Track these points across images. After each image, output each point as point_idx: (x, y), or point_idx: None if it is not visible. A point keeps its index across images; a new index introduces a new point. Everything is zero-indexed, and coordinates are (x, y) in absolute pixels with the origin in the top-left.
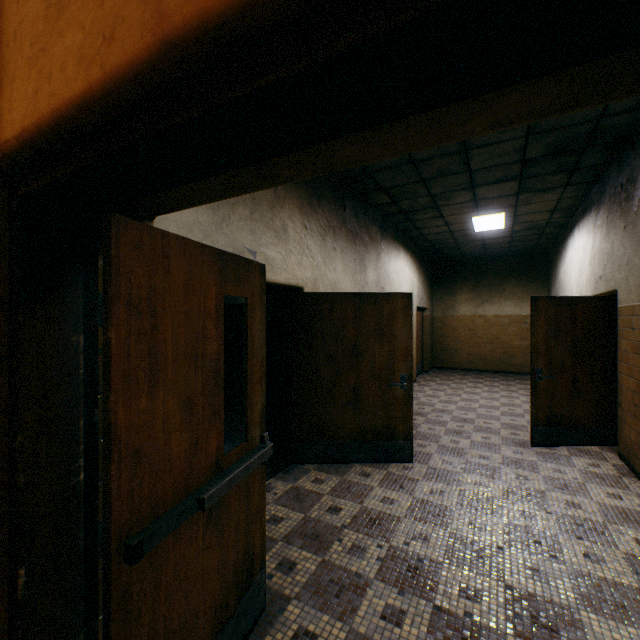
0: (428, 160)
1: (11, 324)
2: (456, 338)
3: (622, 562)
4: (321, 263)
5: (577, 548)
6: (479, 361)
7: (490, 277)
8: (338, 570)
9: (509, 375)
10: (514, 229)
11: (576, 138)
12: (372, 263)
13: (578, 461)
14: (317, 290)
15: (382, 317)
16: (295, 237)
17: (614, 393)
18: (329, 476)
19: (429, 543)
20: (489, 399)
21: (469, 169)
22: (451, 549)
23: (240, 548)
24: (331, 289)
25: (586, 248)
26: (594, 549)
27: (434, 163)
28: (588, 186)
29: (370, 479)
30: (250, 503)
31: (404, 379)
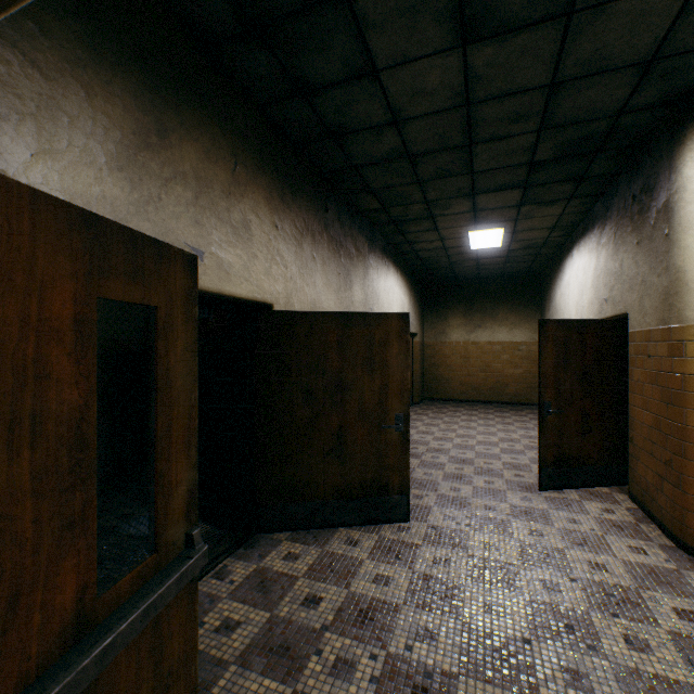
0: (426, 155)
1: None
2: (448, 366)
3: (670, 646)
4: (297, 274)
5: (615, 631)
6: (472, 391)
7: (483, 301)
8: None
9: (503, 406)
10: (511, 248)
11: (591, 138)
12: (359, 279)
13: (591, 506)
14: (291, 308)
15: (373, 343)
16: (261, 238)
17: (623, 427)
18: (306, 548)
19: (438, 644)
20: (486, 434)
21: (472, 170)
22: (467, 650)
23: None
24: (310, 308)
25: (588, 269)
26: (634, 630)
27: (433, 159)
28: (592, 200)
29: (358, 549)
30: (164, 655)
31: (399, 419)
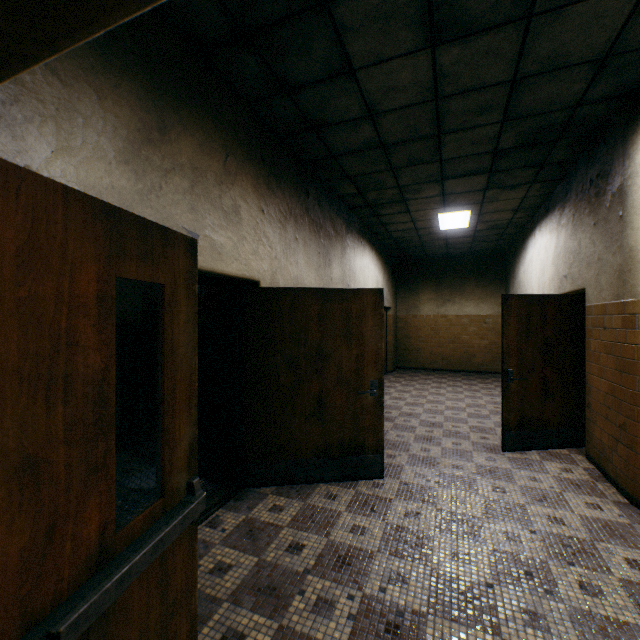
0: (399, 144)
1: None
2: (419, 338)
3: (621, 592)
4: (281, 254)
5: (571, 577)
6: (441, 361)
7: (452, 277)
8: None
9: (470, 374)
10: (477, 228)
11: (550, 128)
12: (337, 258)
13: (551, 466)
14: (276, 285)
15: (350, 316)
16: (249, 221)
17: (581, 394)
18: (290, 501)
19: (409, 587)
20: (454, 400)
21: (440, 158)
22: (435, 593)
23: None
24: (292, 284)
25: (549, 247)
26: (589, 577)
27: (405, 148)
28: (553, 184)
29: (337, 502)
30: (169, 587)
31: (374, 385)
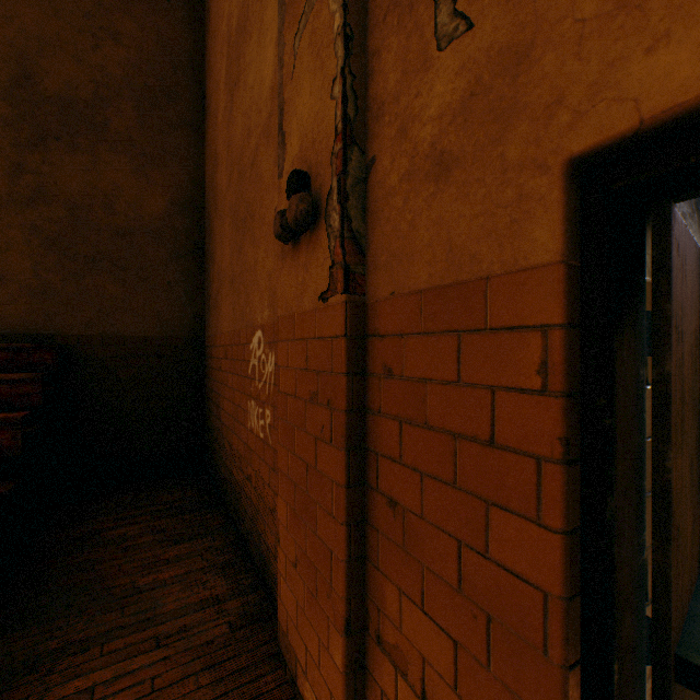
0: None
1: (585, 352)
2: None
3: None
4: None
5: None
6: None
7: None
8: None
9: None
10: None
11: None
12: None
13: None
14: None
15: None
16: None
17: None
18: None
19: None
20: None
21: None
22: None
23: None
24: None
25: None
26: None
27: None
28: None
29: None
30: None
31: None
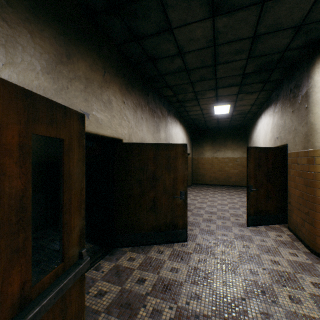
0: (195, 69)
1: None
2: (204, 169)
3: (310, 301)
4: (134, 125)
5: (284, 293)
6: (215, 180)
7: (220, 138)
8: None
9: (229, 187)
10: (233, 114)
11: (271, 62)
12: (163, 128)
13: (271, 234)
14: (131, 141)
15: (170, 157)
16: (117, 108)
17: (285, 197)
18: (138, 255)
19: (201, 301)
20: (222, 200)
21: (216, 77)
22: (215, 304)
23: None
24: (140, 141)
25: (269, 123)
26: (293, 293)
27: (198, 72)
28: (271, 92)
29: (163, 255)
30: (67, 313)
31: (182, 193)
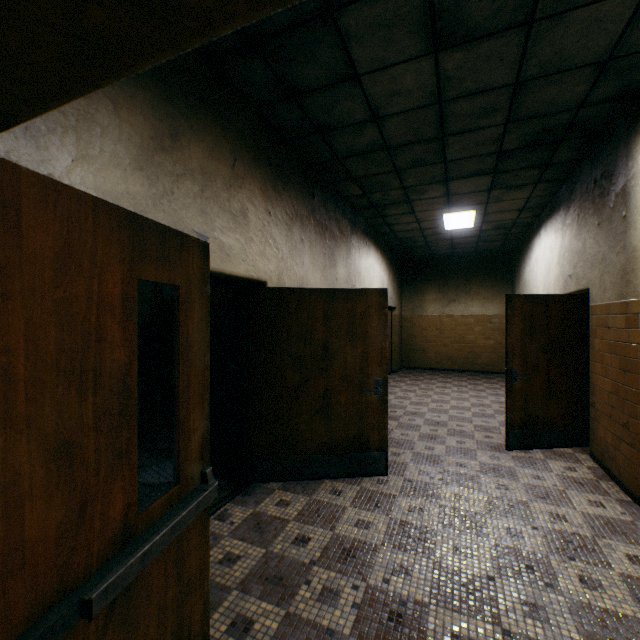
0: (403, 146)
1: None
2: (424, 338)
3: (620, 586)
4: (287, 255)
5: (571, 572)
6: (447, 360)
7: (457, 277)
8: (306, 627)
9: (475, 374)
10: (483, 228)
11: (554, 129)
12: (342, 259)
13: (554, 465)
14: (282, 285)
15: (355, 315)
16: (257, 223)
17: (586, 393)
18: (296, 496)
19: (412, 578)
20: (459, 399)
21: (444, 159)
22: (437, 584)
23: (167, 637)
24: (298, 285)
25: (554, 247)
26: (589, 571)
27: (409, 150)
28: (558, 184)
29: (342, 498)
30: (184, 568)
31: (379, 384)
